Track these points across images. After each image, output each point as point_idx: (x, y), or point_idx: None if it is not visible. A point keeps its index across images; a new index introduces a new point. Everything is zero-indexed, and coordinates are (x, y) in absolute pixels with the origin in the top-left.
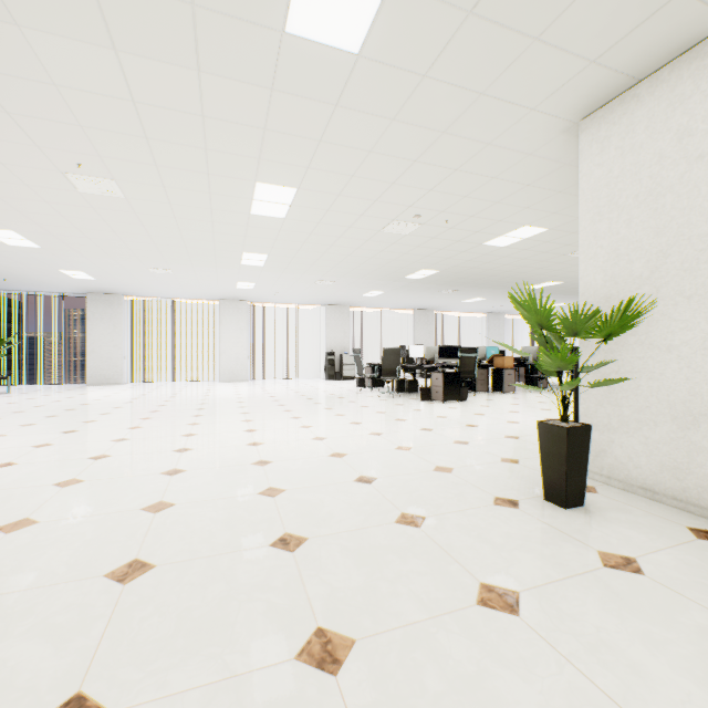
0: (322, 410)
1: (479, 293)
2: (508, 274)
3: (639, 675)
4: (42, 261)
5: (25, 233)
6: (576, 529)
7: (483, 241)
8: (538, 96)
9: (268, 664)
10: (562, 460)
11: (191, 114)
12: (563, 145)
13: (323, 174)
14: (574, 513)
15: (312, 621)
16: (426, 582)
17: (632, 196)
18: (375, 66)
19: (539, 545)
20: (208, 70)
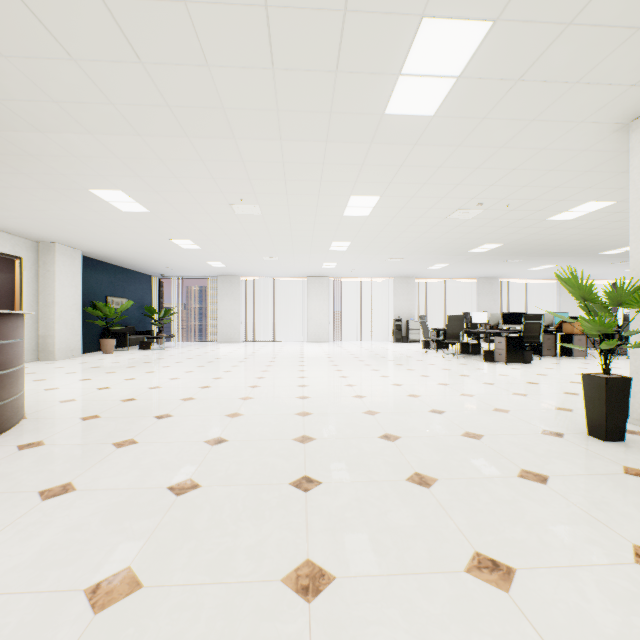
0: (395, 366)
1: (547, 261)
2: (577, 243)
3: (623, 516)
4: (198, 257)
5: (195, 241)
6: (610, 453)
7: (546, 217)
8: (584, 113)
9: (391, 480)
10: (602, 403)
11: (316, 164)
12: (617, 140)
13: (401, 185)
14: (612, 445)
15: (411, 469)
16: (482, 464)
17: None
18: (445, 120)
19: (573, 458)
20: (332, 140)
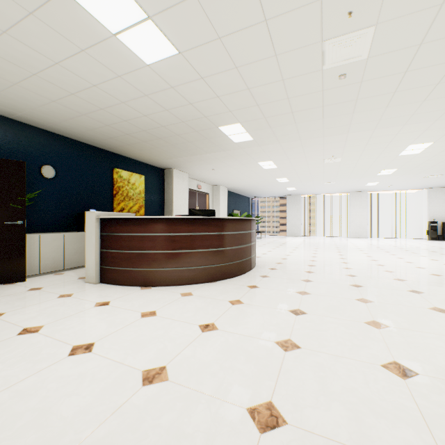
0: (439, 255)
1: None
2: None
3: None
4: (283, 186)
5: (289, 178)
6: None
7: None
8: None
9: None
10: None
11: (391, 135)
12: None
13: None
14: None
15: None
16: None
17: None
18: None
19: None
20: (407, 124)
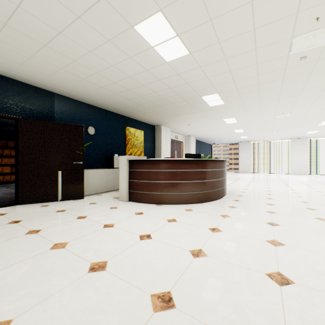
0: None
1: None
2: None
3: None
4: (238, 135)
5: (244, 129)
6: None
7: None
8: None
9: None
10: None
11: None
12: None
13: None
14: None
15: None
16: None
17: None
18: None
19: None
20: None
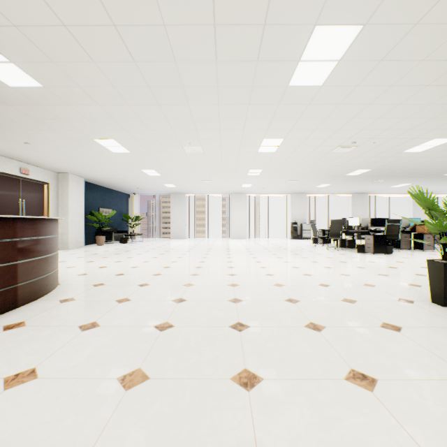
0: (293, 255)
1: (404, 181)
2: (427, 168)
3: None
4: (158, 181)
5: (158, 170)
6: (446, 314)
7: (403, 150)
8: (429, 80)
9: (294, 326)
10: (441, 280)
11: (241, 119)
12: None
13: (298, 131)
14: None
15: (308, 320)
16: (356, 318)
17: None
18: (330, 88)
19: (419, 316)
20: (252, 103)
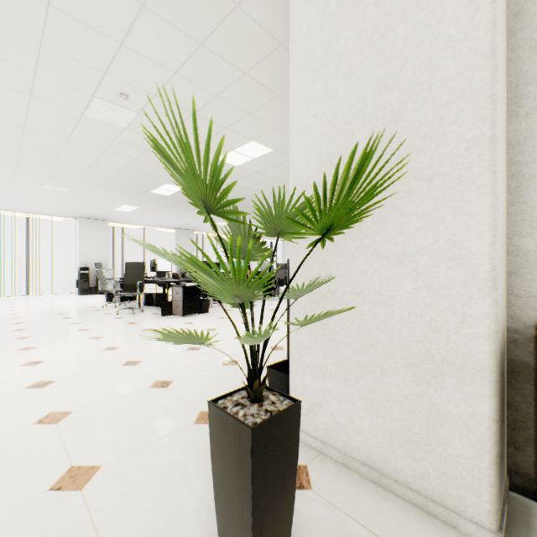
0: (7, 343)
1: None
2: (248, 199)
3: None
4: None
5: None
6: None
7: None
8: None
9: None
10: (246, 496)
11: None
12: (275, 1)
13: None
14: None
15: None
16: None
17: (353, 37)
18: None
19: None
20: None
